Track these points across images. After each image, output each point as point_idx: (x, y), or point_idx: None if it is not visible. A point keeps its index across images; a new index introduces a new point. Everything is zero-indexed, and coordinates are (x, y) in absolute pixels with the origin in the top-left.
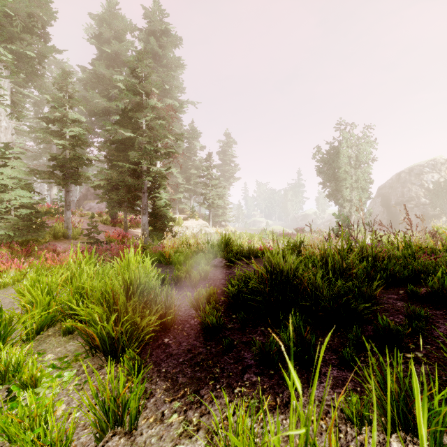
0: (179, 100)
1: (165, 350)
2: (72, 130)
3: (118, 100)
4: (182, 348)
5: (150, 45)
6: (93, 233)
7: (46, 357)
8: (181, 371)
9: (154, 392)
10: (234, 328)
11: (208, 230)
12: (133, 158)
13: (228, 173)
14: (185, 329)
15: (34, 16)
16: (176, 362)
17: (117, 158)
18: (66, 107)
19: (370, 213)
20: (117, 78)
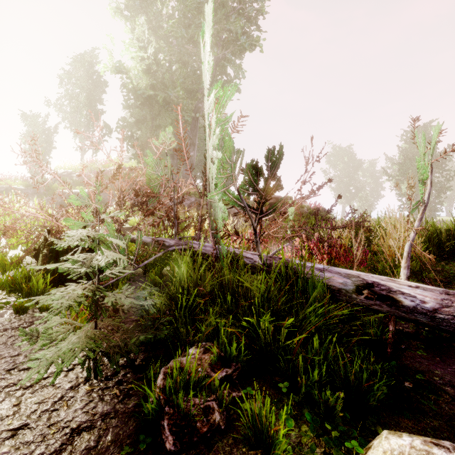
0: None
1: None
2: None
3: None
4: None
5: None
6: None
7: None
8: None
9: None
10: None
11: None
12: None
13: None
14: None
15: None
16: None
17: None
18: None
19: None
20: None
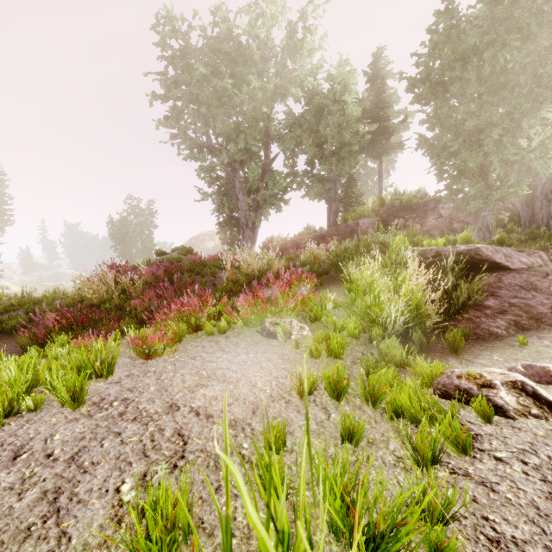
0: None
1: None
2: None
3: None
4: None
5: None
6: None
7: None
8: None
9: None
10: None
11: None
12: None
13: (2, 217)
14: None
15: None
16: None
17: None
18: None
19: None
20: None
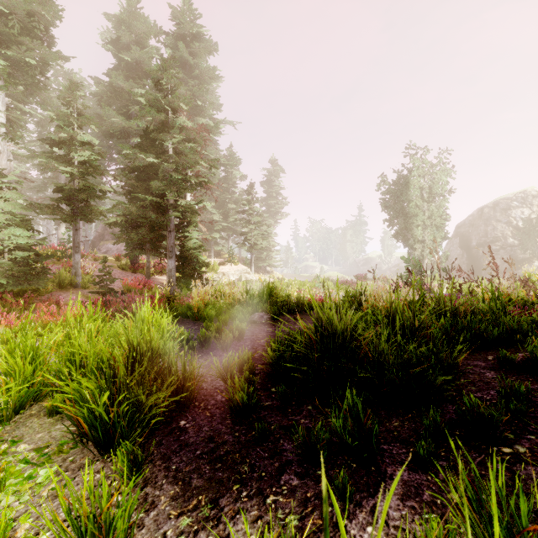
0: (214, 120)
1: (180, 438)
2: (82, 155)
3: (138, 118)
4: (202, 434)
5: (179, 52)
6: (106, 281)
7: (17, 449)
8: (197, 469)
9: (156, 502)
10: (272, 406)
11: (249, 277)
12: (156, 189)
13: (274, 208)
14: (209, 407)
15: (35, 15)
16: (192, 455)
17: (138, 190)
18: (74, 127)
19: (446, 256)
20: (139, 92)
